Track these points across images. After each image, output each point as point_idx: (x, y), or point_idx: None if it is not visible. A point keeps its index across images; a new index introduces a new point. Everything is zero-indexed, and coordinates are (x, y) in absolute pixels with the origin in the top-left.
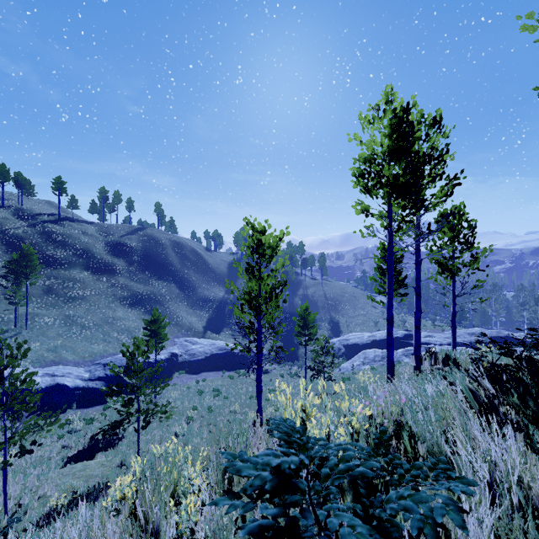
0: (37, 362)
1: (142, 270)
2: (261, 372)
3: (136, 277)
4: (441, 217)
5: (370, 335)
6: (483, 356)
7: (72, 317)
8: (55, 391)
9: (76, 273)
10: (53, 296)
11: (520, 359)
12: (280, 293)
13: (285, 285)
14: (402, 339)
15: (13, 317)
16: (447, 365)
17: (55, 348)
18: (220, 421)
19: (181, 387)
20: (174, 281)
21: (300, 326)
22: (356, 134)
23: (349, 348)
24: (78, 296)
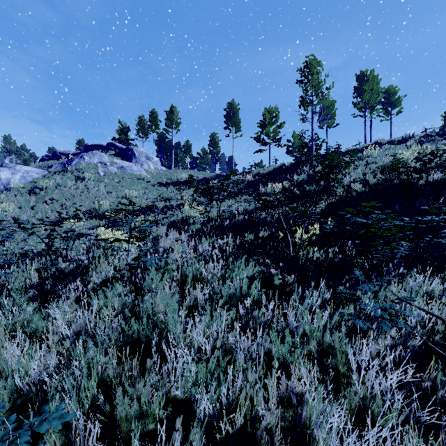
0: None
1: None
2: None
3: None
4: None
5: None
6: None
7: None
8: None
9: None
10: None
11: None
12: None
13: None
14: None
15: None
16: None
17: None
18: None
19: None
20: None
21: None
22: (442, 119)
23: None
24: None
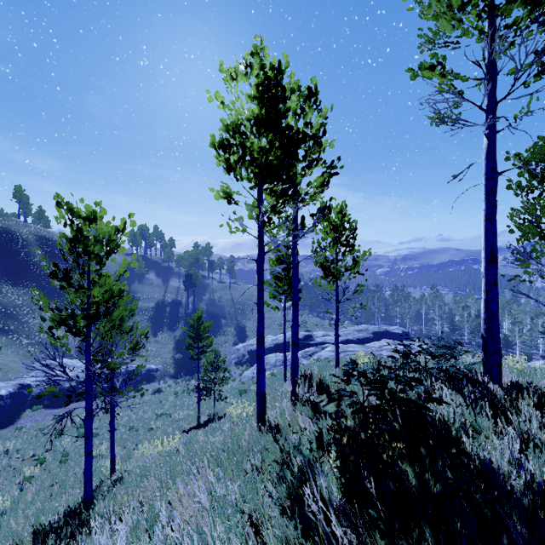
0: None
1: None
2: (90, 424)
3: None
4: (319, 212)
5: (274, 339)
6: (354, 391)
7: None
8: None
9: None
10: None
11: (393, 395)
12: (114, 308)
13: (120, 296)
14: (303, 341)
15: None
16: (321, 393)
17: None
18: (71, 477)
19: (31, 430)
20: (39, 288)
21: (191, 338)
22: (218, 92)
23: (253, 353)
24: None
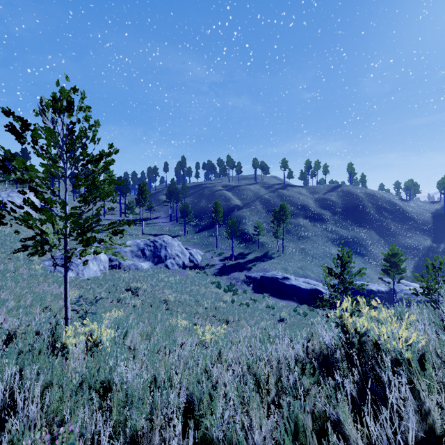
0: (295, 274)
1: (344, 219)
2: None
3: (340, 224)
4: None
5: None
6: None
7: (304, 249)
8: (315, 293)
9: (300, 220)
10: (290, 235)
11: None
12: None
13: None
14: None
15: (275, 246)
16: None
17: (301, 267)
18: None
19: None
20: (373, 229)
21: None
22: None
23: None
24: (304, 236)
